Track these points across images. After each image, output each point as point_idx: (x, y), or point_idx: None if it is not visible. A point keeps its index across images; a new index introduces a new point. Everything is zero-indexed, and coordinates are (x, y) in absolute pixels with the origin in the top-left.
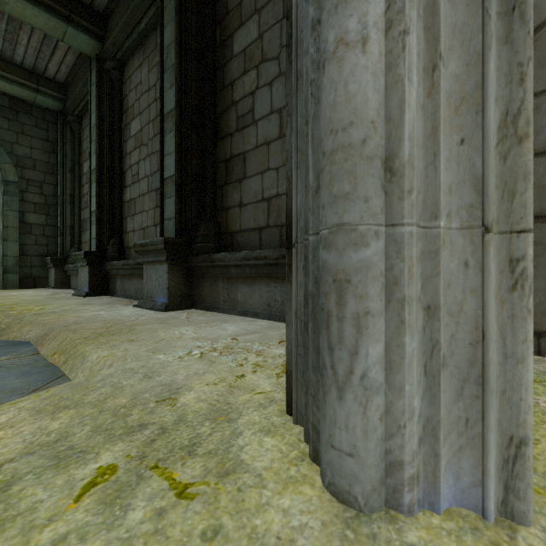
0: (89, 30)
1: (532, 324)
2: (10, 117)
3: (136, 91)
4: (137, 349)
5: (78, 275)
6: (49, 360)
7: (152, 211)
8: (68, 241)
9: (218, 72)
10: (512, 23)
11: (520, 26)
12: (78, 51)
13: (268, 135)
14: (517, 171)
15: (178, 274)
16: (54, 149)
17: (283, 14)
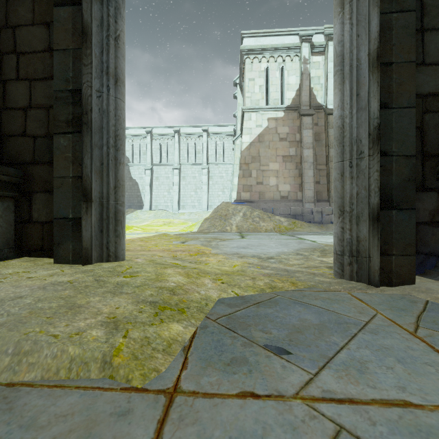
0: None
1: None
2: None
3: None
4: None
5: None
6: None
7: None
8: None
9: None
10: None
11: None
12: None
13: None
14: None
15: None
16: None
17: None
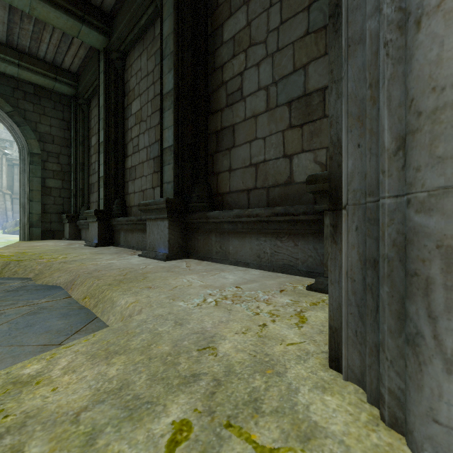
0: (98, 28)
1: None
2: (35, 101)
3: (136, 77)
4: (158, 296)
5: (87, 229)
6: (81, 303)
7: (150, 176)
8: (79, 201)
9: (209, 57)
10: None
11: None
12: (89, 46)
13: (255, 109)
14: None
15: (176, 229)
16: (68, 127)
17: (270, 4)
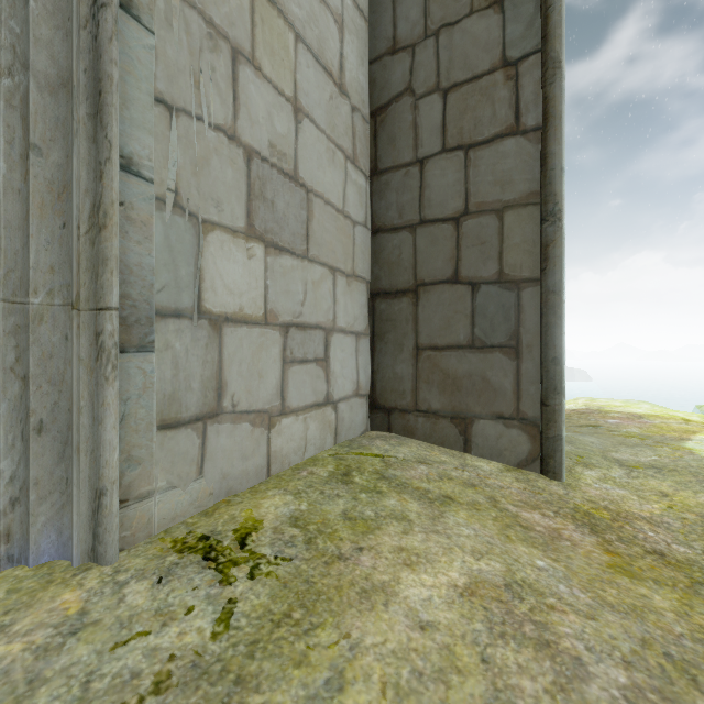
0: None
1: (112, 390)
2: None
3: None
4: None
5: None
6: None
7: None
8: None
9: None
10: (97, 126)
11: (101, 130)
12: None
13: None
14: (99, 257)
15: None
16: None
17: None
